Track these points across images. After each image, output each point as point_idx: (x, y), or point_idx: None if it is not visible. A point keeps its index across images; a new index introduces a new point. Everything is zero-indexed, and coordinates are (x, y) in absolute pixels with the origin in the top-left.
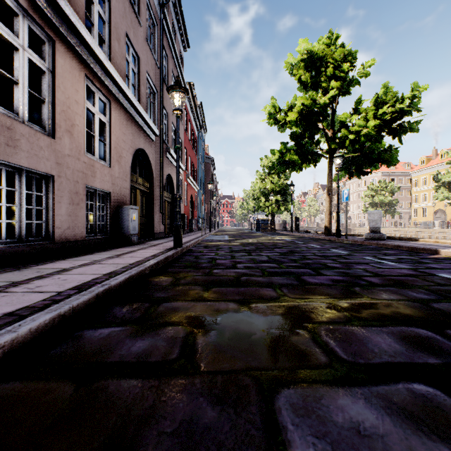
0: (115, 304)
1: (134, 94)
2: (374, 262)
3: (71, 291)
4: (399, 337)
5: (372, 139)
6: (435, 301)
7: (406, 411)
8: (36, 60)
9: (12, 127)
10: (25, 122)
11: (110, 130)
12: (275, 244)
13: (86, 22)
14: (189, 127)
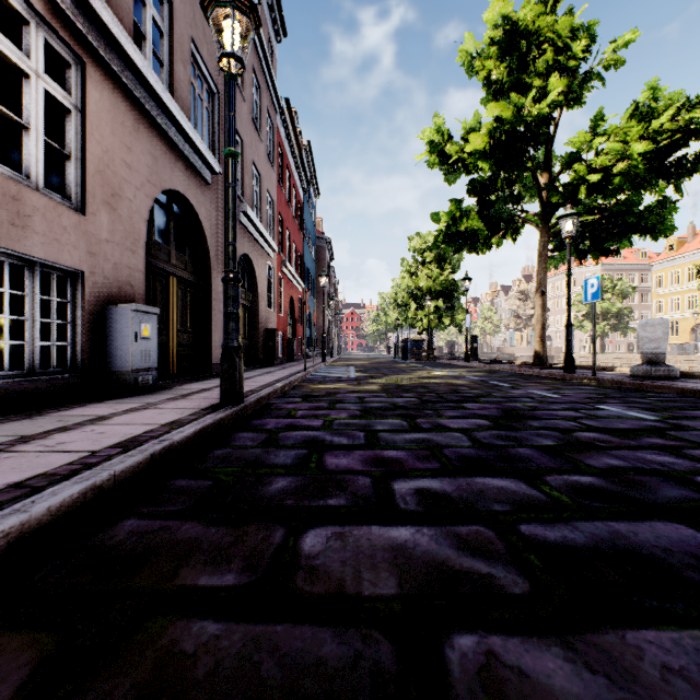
0: None
1: (162, 78)
2: None
3: None
4: None
5: (635, 181)
6: None
7: None
8: None
9: None
10: None
11: (84, 129)
12: (455, 390)
13: None
14: (288, 181)
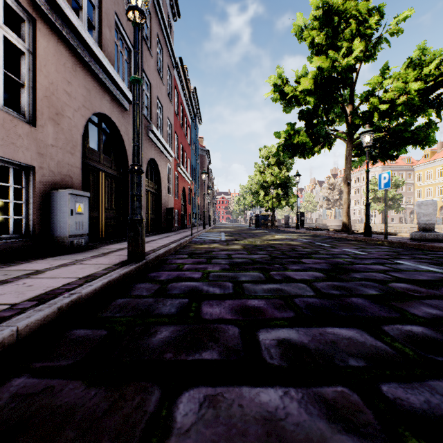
0: None
1: (94, 36)
2: None
3: None
4: None
5: (412, 109)
6: None
7: None
8: None
9: None
10: None
11: (35, 66)
12: (293, 249)
13: None
14: (181, 112)
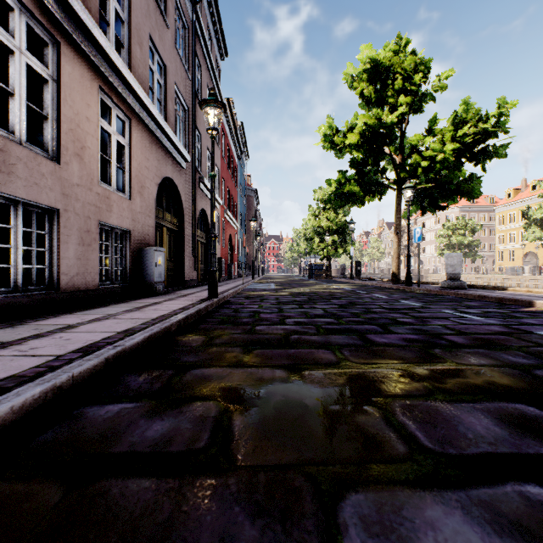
0: (130, 370)
1: (160, 111)
2: (455, 316)
3: (74, 354)
4: (498, 416)
5: (450, 166)
6: (538, 367)
7: (521, 529)
8: (37, 67)
9: (5, 148)
10: (23, 143)
11: (131, 155)
12: (332, 294)
13: (102, 24)
14: (228, 153)
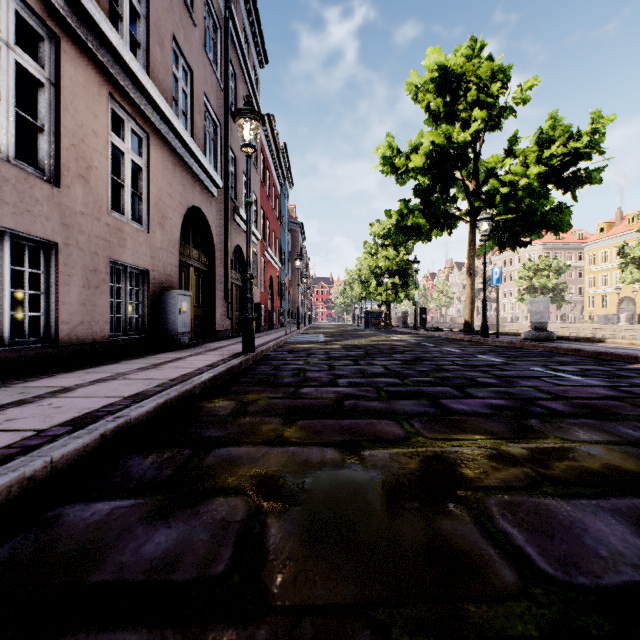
0: (134, 450)
1: (186, 127)
2: (548, 375)
3: (61, 428)
4: (635, 520)
5: (534, 193)
6: None
7: None
8: (30, 66)
9: None
10: (11, 160)
11: (149, 178)
12: (393, 348)
13: (116, 24)
14: (268, 179)
